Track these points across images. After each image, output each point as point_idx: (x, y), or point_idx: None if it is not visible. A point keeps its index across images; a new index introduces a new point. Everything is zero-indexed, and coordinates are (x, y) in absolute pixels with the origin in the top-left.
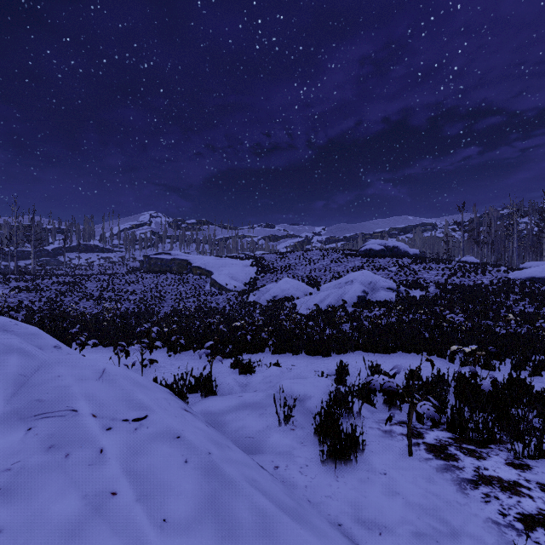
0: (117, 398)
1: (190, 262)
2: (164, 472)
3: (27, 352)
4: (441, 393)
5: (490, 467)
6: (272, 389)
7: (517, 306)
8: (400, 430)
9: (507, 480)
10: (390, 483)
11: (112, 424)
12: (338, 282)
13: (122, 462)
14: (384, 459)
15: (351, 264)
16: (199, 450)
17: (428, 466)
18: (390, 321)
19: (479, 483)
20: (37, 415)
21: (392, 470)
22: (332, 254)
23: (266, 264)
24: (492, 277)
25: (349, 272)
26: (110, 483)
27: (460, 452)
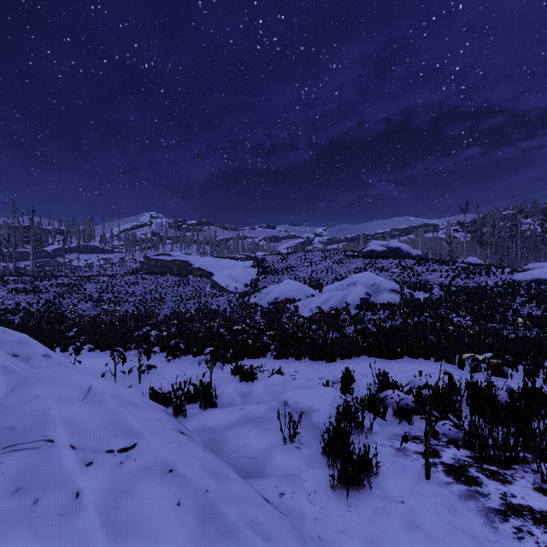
0: (103, 422)
1: (190, 263)
2: (152, 520)
3: (4, 367)
4: (456, 405)
5: (518, 493)
6: (276, 401)
7: (524, 308)
8: (414, 447)
9: (538, 510)
10: (409, 514)
11: (94, 457)
12: (340, 284)
13: (101, 510)
14: (400, 483)
15: (353, 265)
16: (195, 486)
17: (449, 492)
18: (394, 324)
19: (508, 514)
20: (6, 447)
21: (410, 497)
22: (334, 255)
23: (268, 265)
24: (497, 278)
25: (351, 273)
26: (84, 540)
27: (482, 475)
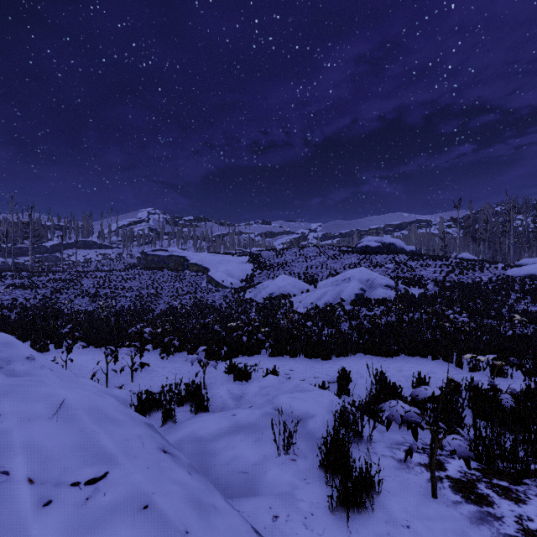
0: (71, 446)
1: (187, 259)
2: None
3: None
4: (459, 411)
5: (535, 516)
6: (270, 405)
7: (519, 304)
8: (417, 458)
9: None
10: None
11: (54, 494)
12: (335, 279)
13: None
14: (404, 503)
15: (347, 261)
16: (173, 527)
17: (459, 514)
18: (390, 320)
19: None
20: None
21: (416, 520)
22: (328, 250)
23: (263, 261)
24: (491, 274)
25: (346, 268)
26: None
27: (492, 492)
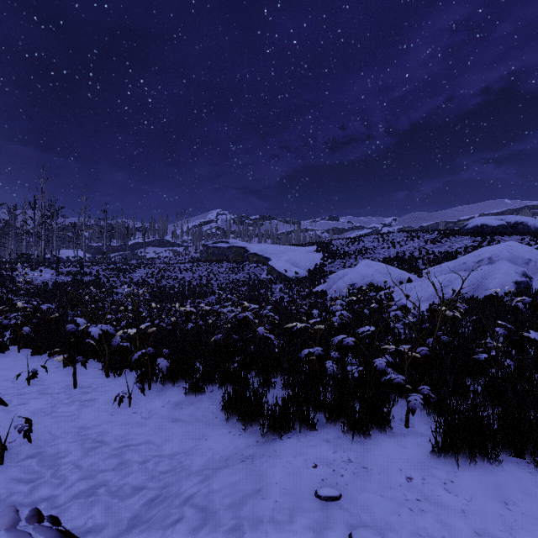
0: None
1: (247, 250)
2: None
3: None
4: None
5: None
6: None
7: None
8: None
9: None
10: None
11: None
12: (459, 262)
13: None
14: None
15: (458, 244)
16: None
17: None
18: None
19: None
20: None
21: None
22: (423, 234)
23: (335, 249)
24: None
25: (460, 253)
26: None
27: None
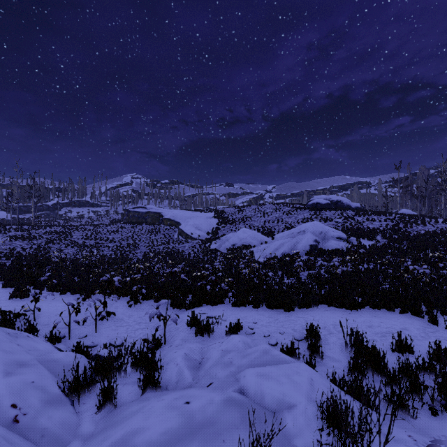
0: None
1: (162, 215)
2: None
3: None
4: None
5: None
6: (234, 385)
7: None
8: None
9: None
10: None
11: None
12: (291, 232)
13: None
14: None
15: (300, 216)
16: None
17: None
18: (346, 270)
19: None
20: None
21: None
22: (283, 207)
23: (226, 216)
24: (433, 227)
25: (299, 223)
26: None
27: None
